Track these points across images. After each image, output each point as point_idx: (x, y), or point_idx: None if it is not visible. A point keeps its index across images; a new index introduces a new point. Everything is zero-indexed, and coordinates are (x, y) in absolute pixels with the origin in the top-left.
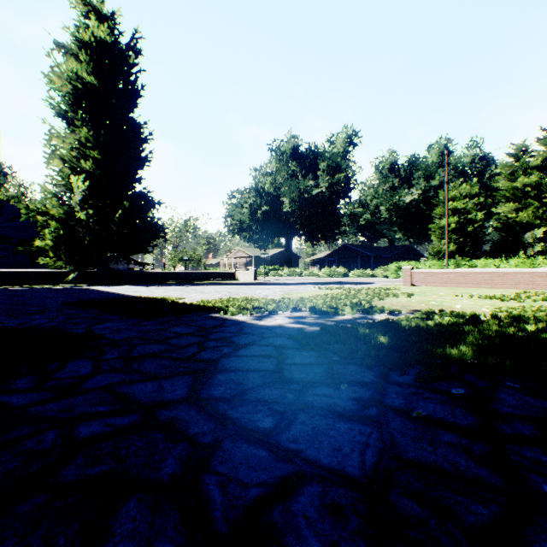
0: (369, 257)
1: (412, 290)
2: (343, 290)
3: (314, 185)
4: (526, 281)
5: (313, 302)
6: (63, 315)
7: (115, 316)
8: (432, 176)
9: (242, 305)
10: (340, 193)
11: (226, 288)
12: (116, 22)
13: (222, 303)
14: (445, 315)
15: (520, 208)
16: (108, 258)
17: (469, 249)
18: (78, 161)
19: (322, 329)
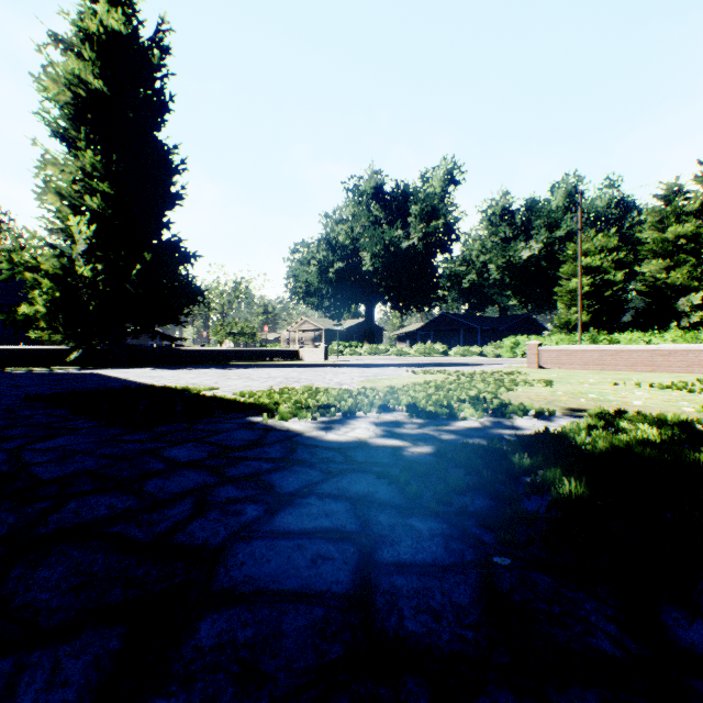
0: (475, 330)
1: (544, 374)
2: (447, 374)
3: (404, 235)
4: (701, 362)
5: (411, 396)
6: (4, 420)
7: (89, 422)
8: (556, 225)
9: (300, 401)
10: (437, 246)
11: (285, 372)
12: (135, 9)
13: (271, 398)
14: (635, 421)
15: (671, 266)
16: (124, 331)
17: (607, 319)
18: (82, 198)
19: (438, 453)
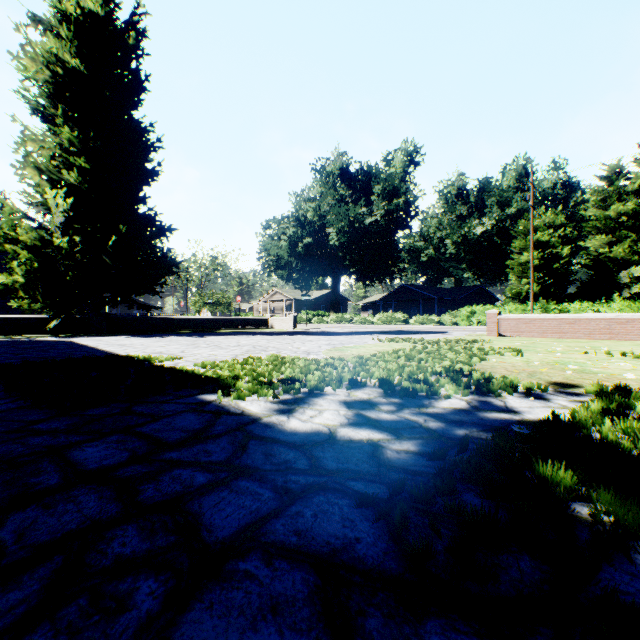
0: (433, 300)
1: (507, 342)
2: (413, 342)
3: (367, 212)
4: None
5: (382, 368)
6: None
7: (14, 402)
8: (507, 203)
9: (263, 374)
10: (398, 223)
11: (254, 340)
12: None
13: (232, 370)
14: None
15: (613, 241)
16: (102, 300)
17: (555, 290)
18: (60, 173)
19: (434, 455)
